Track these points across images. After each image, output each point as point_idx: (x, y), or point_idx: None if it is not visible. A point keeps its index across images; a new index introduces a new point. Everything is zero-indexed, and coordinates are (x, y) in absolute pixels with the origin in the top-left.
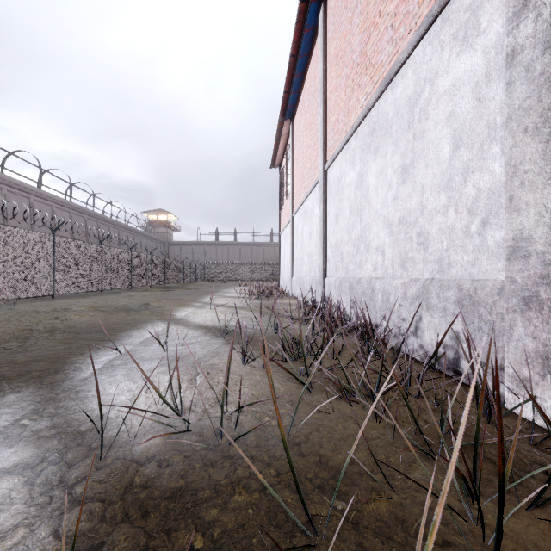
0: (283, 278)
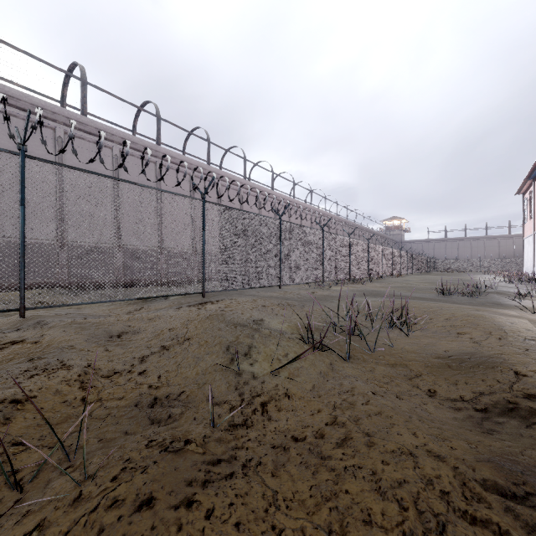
0: (526, 268)
